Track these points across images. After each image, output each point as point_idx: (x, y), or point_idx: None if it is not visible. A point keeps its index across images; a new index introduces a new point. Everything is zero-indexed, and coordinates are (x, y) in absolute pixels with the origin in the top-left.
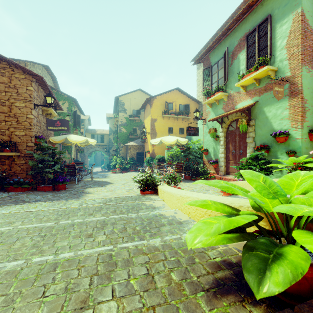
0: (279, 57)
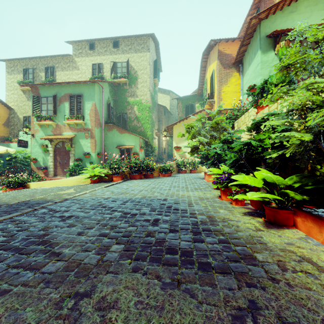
0: (86, 117)
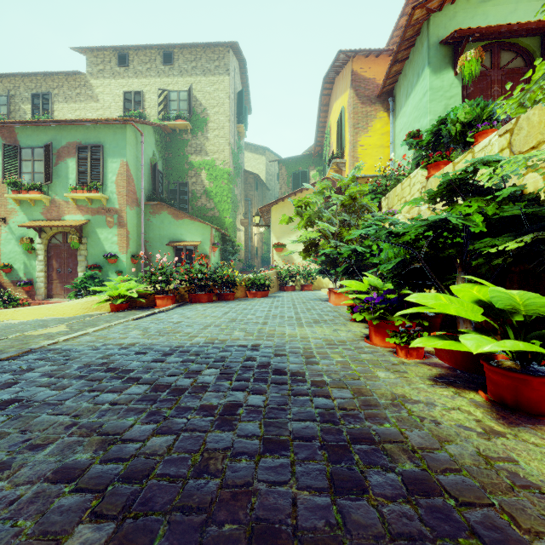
0: (110, 188)
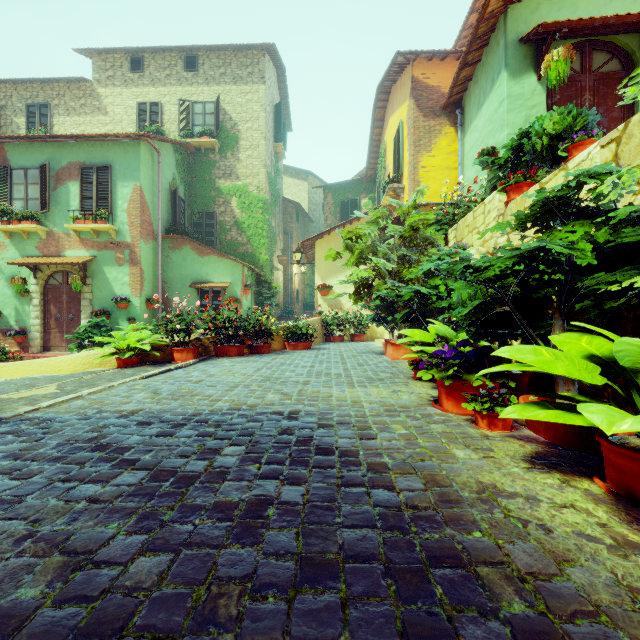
0: (121, 218)
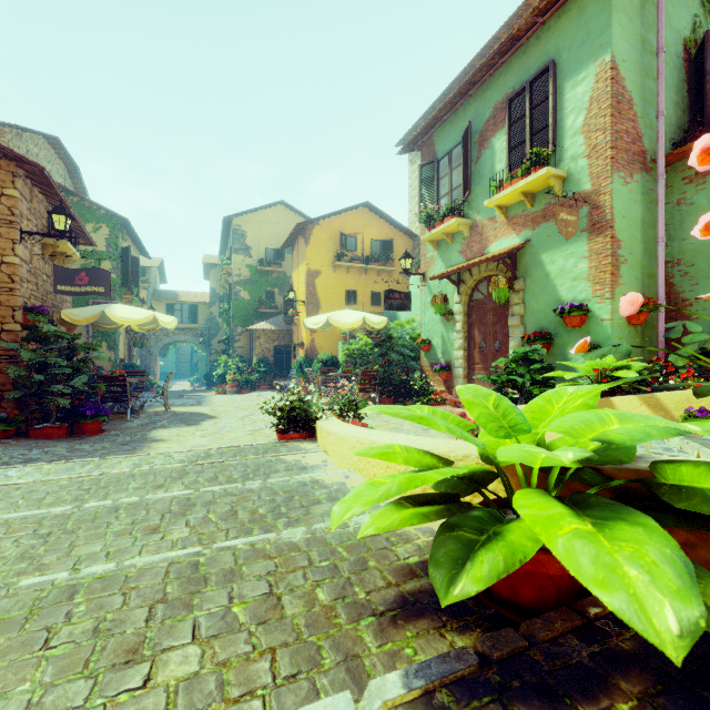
0: (570, 150)
